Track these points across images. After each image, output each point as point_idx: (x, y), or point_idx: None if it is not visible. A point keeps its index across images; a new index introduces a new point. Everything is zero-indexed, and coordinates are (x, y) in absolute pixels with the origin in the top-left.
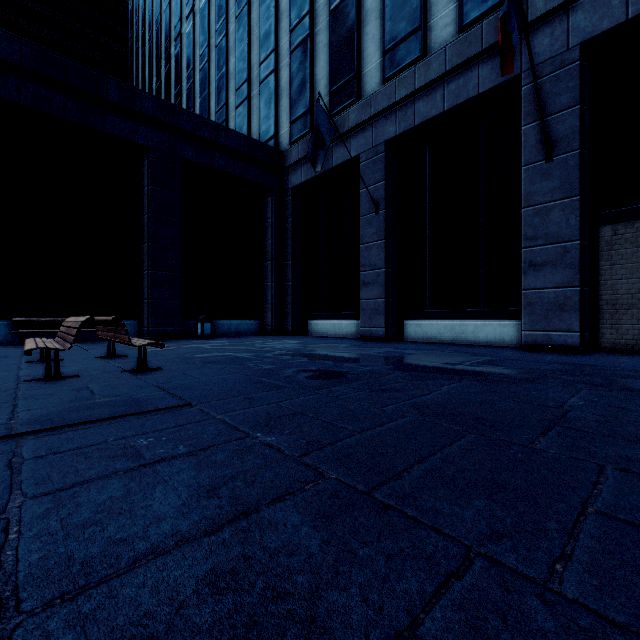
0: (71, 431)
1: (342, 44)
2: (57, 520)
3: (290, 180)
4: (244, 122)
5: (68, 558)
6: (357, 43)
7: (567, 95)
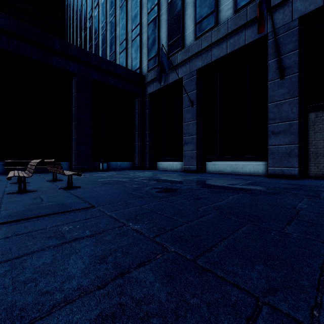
0: (27, 222)
1: (174, 20)
2: (10, 278)
3: (147, 90)
4: (124, 61)
5: (12, 305)
6: (182, 19)
7: (291, 44)
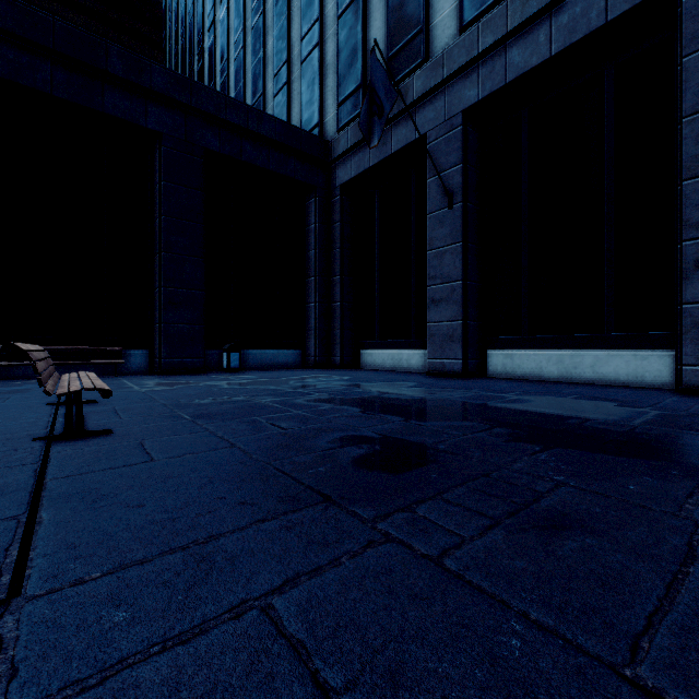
0: None
1: None
2: None
3: (338, 176)
4: (283, 112)
5: None
6: None
7: None
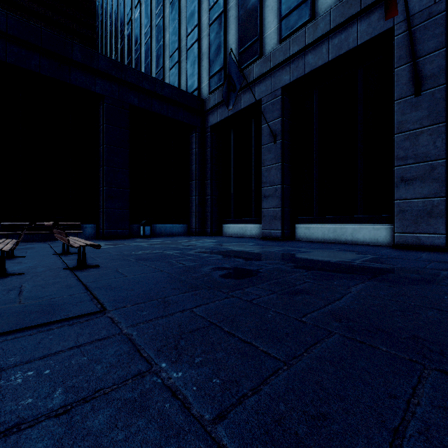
0: None
1: (248, 16)
2: None
3: (209, 120)
4: (176, 79)
5: None
6: (259, 14)
7: (434, 40)
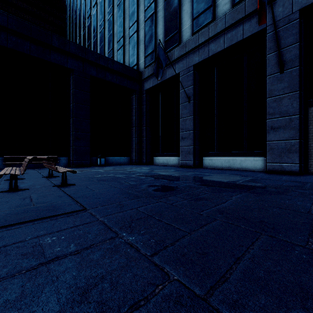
0: (6, 230)
1: (171, 16)
2: None
3: (144, 86)
4: (121, 57)
5: None
6: (179, 15)
7: (292, 37)
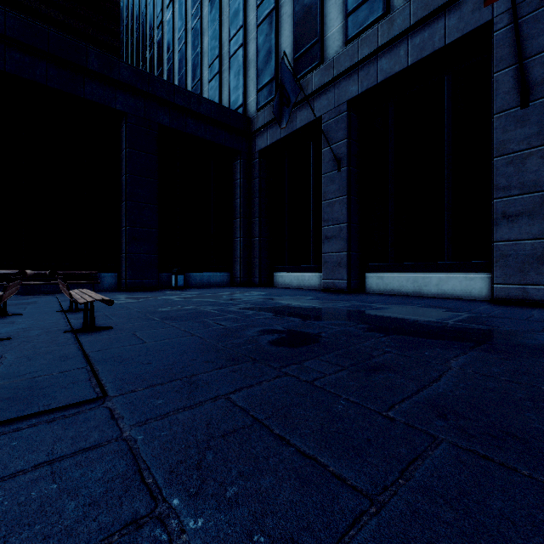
0: None
1: (305, 12)
2: None
3: (257, 144)
4: (216, 94)
5: None
6: (320, 9)
7: None
